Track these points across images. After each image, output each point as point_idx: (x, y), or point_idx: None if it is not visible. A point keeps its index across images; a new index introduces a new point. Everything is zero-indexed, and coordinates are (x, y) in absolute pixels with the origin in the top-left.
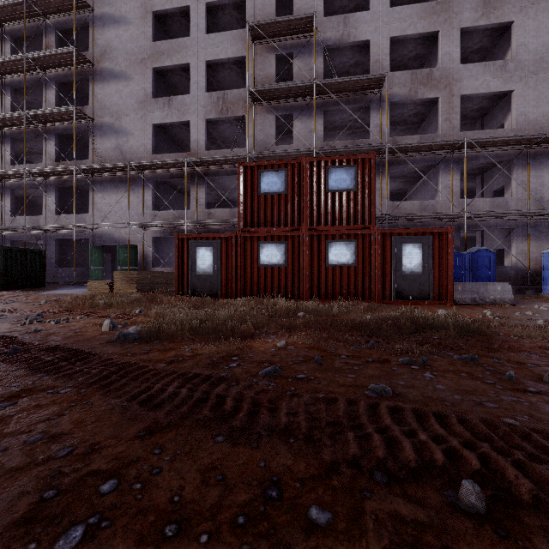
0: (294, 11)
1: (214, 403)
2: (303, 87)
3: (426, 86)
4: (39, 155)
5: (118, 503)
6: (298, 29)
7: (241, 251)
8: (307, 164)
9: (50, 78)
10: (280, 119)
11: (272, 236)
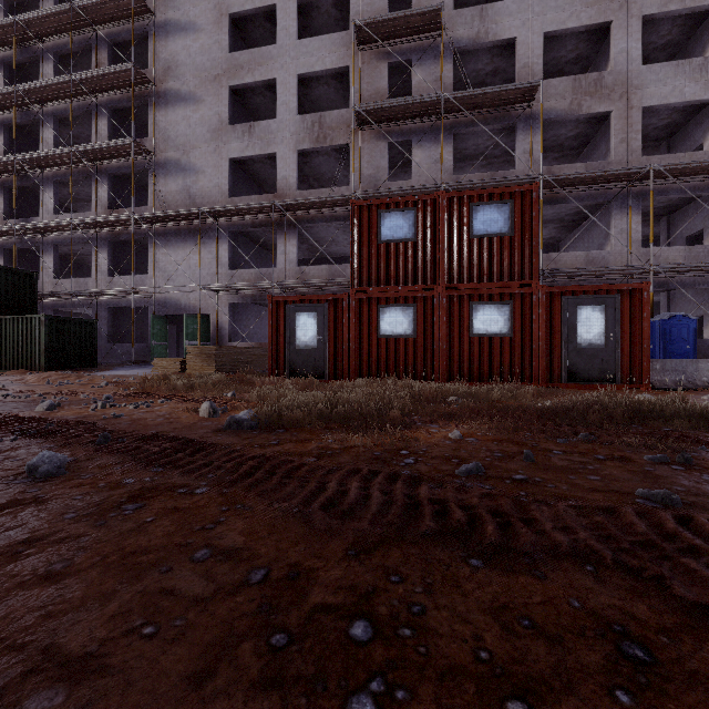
0: (413, 4)
1: (433, 511)
2: (426, 104)
3: (594, 96)
4: (86, 203)
5: (397, 660)
6: (418, 28)
7: (355, 318)
8: (444, 200)
9: (101, 104)
10: (392, 148)
11: (396, 297)
